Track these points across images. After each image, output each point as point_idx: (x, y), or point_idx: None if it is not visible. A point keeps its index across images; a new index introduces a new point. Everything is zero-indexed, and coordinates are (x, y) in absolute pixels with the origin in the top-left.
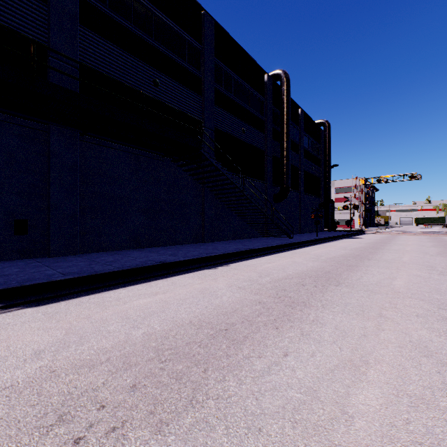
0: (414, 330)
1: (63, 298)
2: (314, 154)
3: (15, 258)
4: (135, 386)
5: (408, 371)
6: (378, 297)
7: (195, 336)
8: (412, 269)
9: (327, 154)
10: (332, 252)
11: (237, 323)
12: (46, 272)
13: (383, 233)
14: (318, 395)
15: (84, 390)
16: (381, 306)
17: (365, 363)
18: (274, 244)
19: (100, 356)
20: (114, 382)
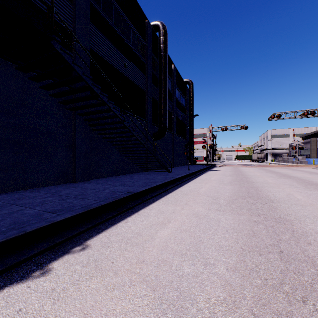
0: None
1: None
2: (182, 104)
3: None
4: None
5: None
6: None
7: None
8: None
9: (191, 105)
10: (219, 189)
11: None
12: None
13: (227, 166)
14: None
15: None
16: None
17: None
18: (158, 181)
19: None
20: None
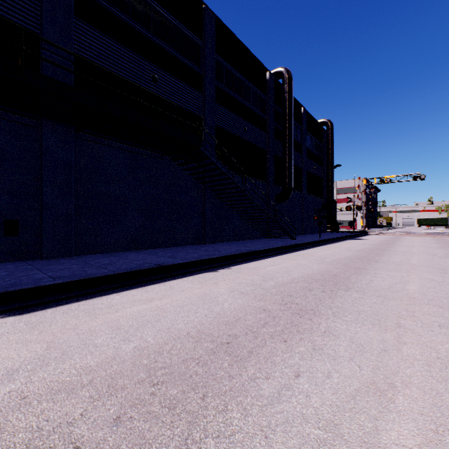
0: (440, 344)
1: (51, 305)
2: (317, 153)
3: (6, 261)
4: (119, 419)
5: (444, 398)
6: (393, 303)
7: (192, 351)
8: (423, 272)
9: (330, 153)
10: (336, 254)
11: (240, 334)
12: (35, 275)
13: (386, 234)
14: (341, 432)
15: (57, 425)
16: (398, 315)
17: (391, 386)
18: (277, 245)
19: (82, 377)
20: (95, 413)
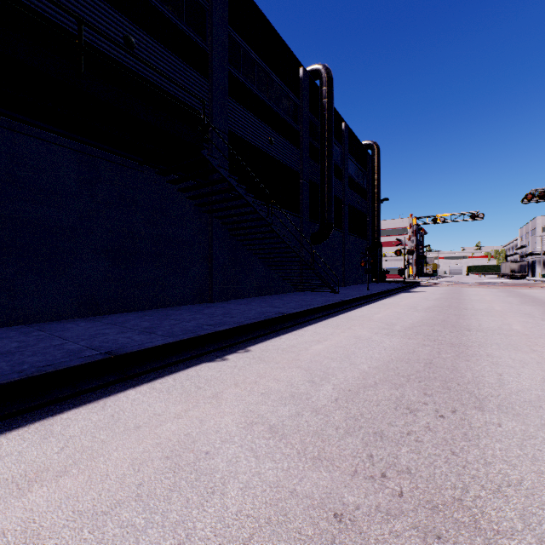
0: None
1: None
2: (360, 183)
3: None
4: None
5: None
6: None
7: None
8: None
9: (376, 184)
10: (403, 316)
11: None
12: None
13: (442, 285)
14: None
15: None
16: None
17: None
18: (317, 303)
19: None
20: None
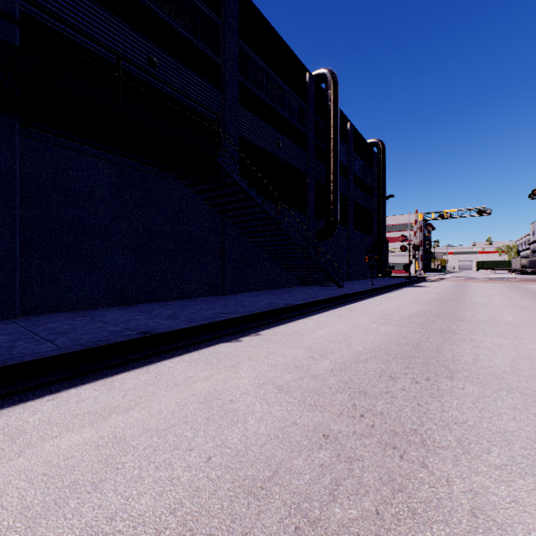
0: None
1: None
2: (366, 181)
3: None
4: None
5: None
6: None
7: None
8: None
9: (382, 181)
10: (402, 308)
11: None
12: None
13: (448, 280)
14: None
15: None
16: None
17: None
18: (322, 296)
19: None
20: None
